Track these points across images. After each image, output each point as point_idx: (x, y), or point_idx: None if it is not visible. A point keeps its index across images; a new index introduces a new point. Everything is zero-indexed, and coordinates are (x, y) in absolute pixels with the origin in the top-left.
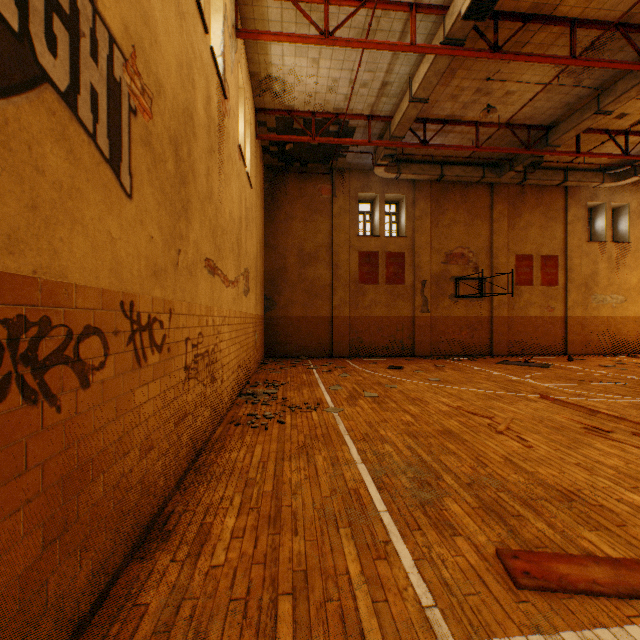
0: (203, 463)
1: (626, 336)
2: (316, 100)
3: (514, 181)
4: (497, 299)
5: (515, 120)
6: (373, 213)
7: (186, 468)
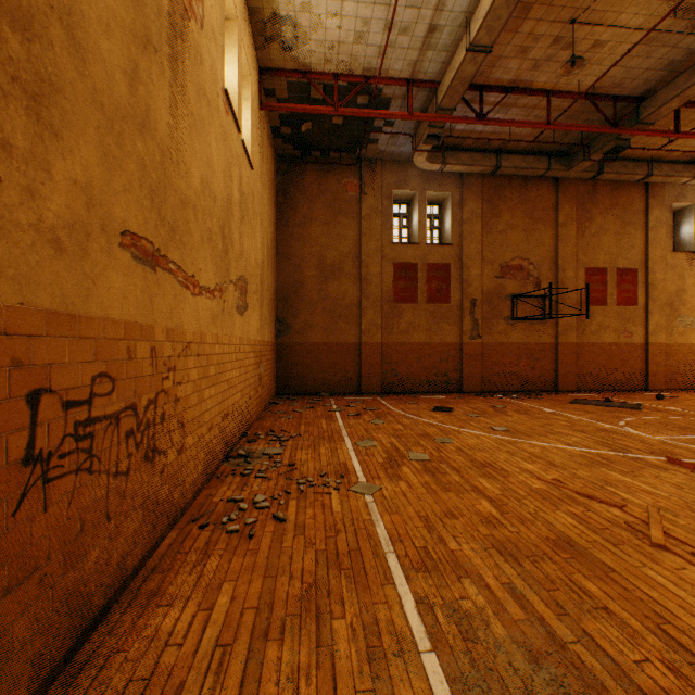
0: (94, 652)
1: None
2: (340, 55)
3: (586, 175)
4: (563, 322)
5: (598, 88)
6: (411, 216)
7: (32, 691)
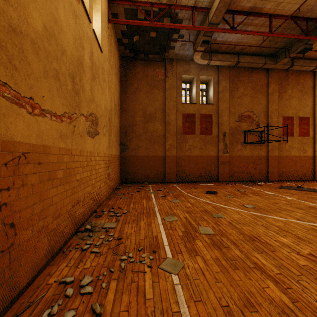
0: None
1: None
2: None
3: (284, 67)
4: (271, 145)
5: (299, 12)
6: (191, 89)
7: None
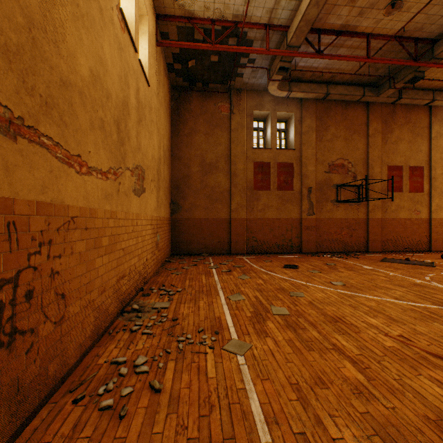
0: None
1: None
2: (215, 3)
3: (389, 100)
4: (372, 203)
5: (405, 31)
6: (265, 129)
7: None
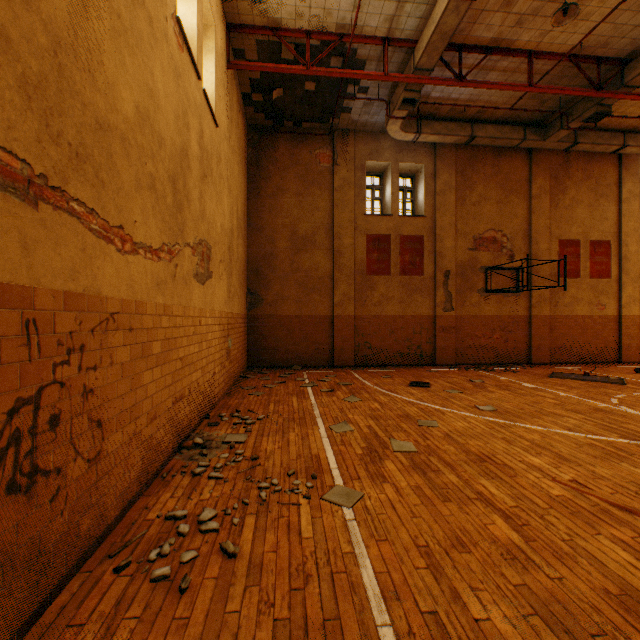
0: None
1: None
2: (312, 8)
3: (561, 146)
4: (537, 294)
5: (583, 48)
6: (383, 188)
7: None
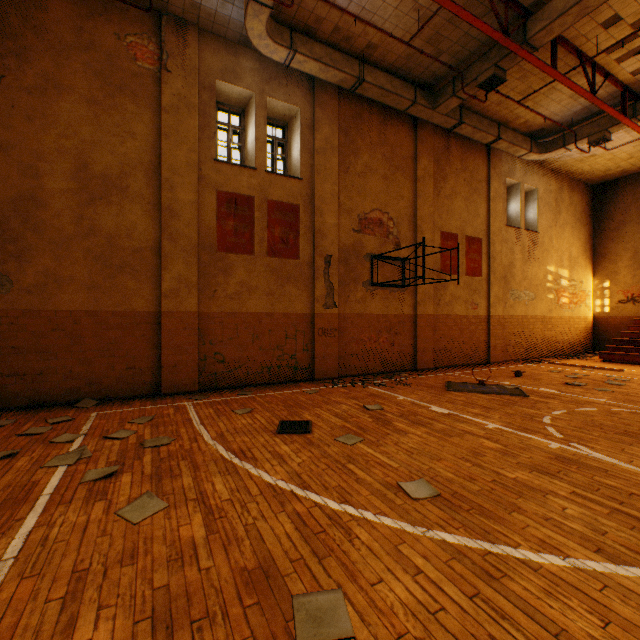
0: None
1: (535, 338)
2: None
3: (448, 123)
4: (422, 290)
5: None
6: (245, 131)
7: None
